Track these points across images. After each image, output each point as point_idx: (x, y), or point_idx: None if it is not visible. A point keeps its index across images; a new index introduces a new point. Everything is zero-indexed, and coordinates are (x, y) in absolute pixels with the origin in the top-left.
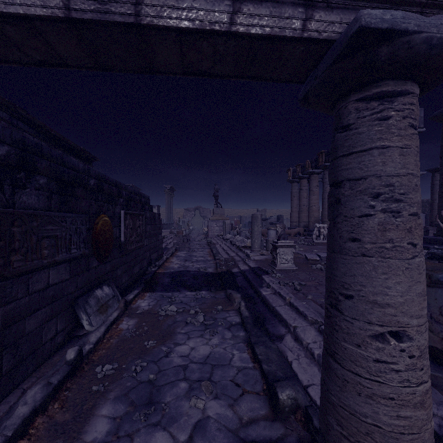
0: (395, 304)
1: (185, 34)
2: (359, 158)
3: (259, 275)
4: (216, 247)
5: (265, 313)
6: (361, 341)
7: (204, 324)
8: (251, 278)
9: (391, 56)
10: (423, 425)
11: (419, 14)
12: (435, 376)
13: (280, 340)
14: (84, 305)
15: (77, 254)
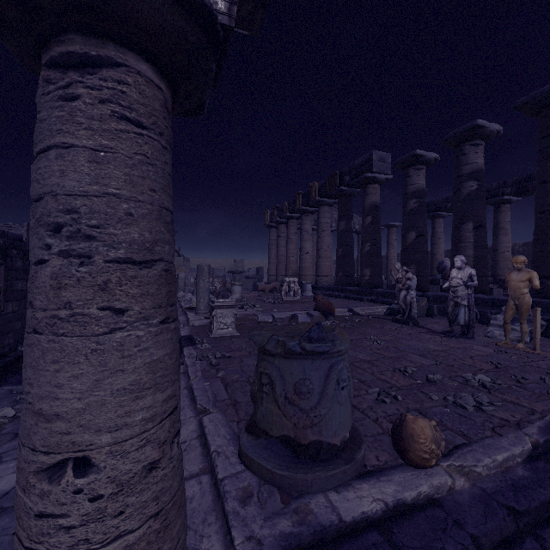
0: (68, 413)
1: None
2: (38, 162)
3: (183, 346)
4: None
5: None
6: (26, 483)
7: None
8: None
9: None
10: None
11: None
12: (281, 476)
13: None
14: None
15: None
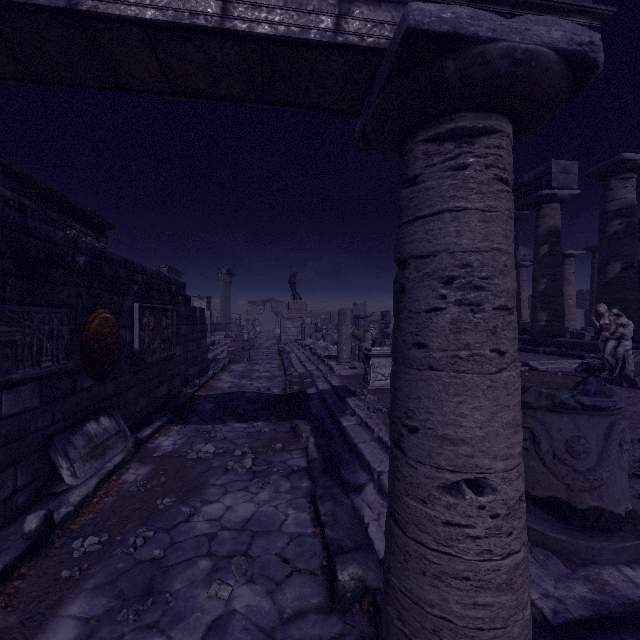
0: (472, 439)
1: (155, 31)
2: (427, 225)
3: (343, 397)
4: (290, 357)
5: (343, 453)
6: (427, 495)
7: (252, 472)
8: (331, 402)
9: (462, 75)
10: (510, 615)
11: (509, 17)
12: (557, 540)
13: (358, 492)
14: (65, 447)
15: (52, 369)
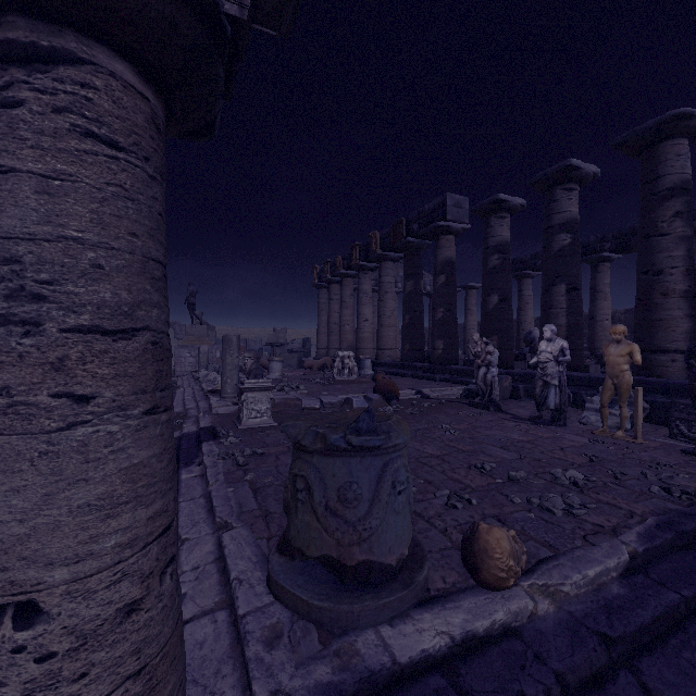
0: (4, 541)
1: None
2: None
3: (202, 441)
4: (174, 393)
5: None
6: None
7: None
8: (184, 449)
9: None
10: None
11: None
12: (320, 609)
13: None
14: None
15: None
